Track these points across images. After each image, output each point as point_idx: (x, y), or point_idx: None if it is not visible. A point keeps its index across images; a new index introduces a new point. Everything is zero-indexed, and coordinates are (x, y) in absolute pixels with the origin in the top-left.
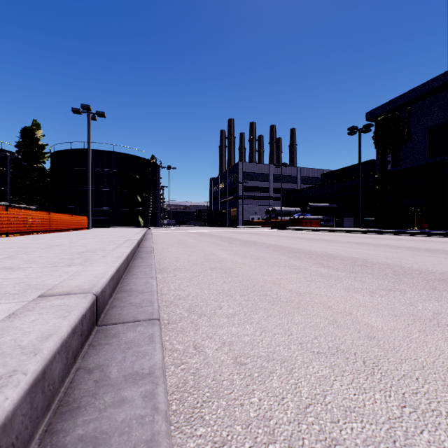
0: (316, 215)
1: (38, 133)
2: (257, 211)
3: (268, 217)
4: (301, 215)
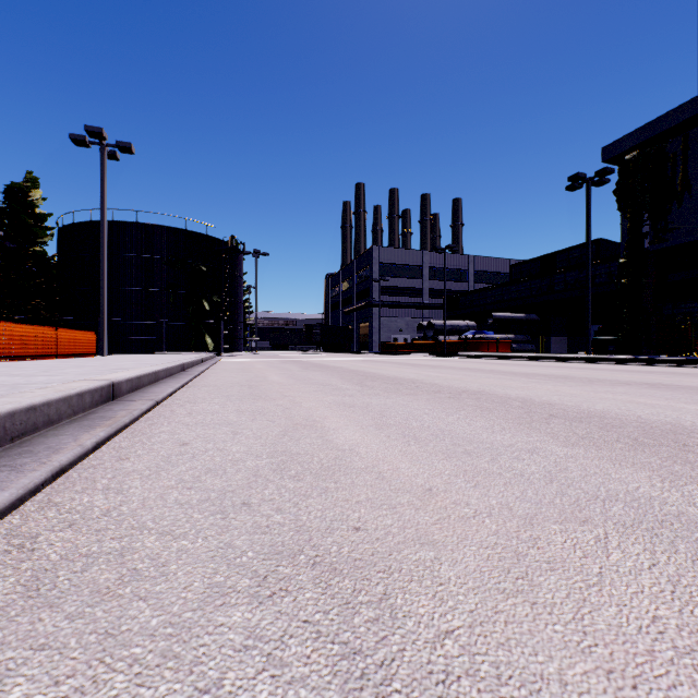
0: (501, 333)
1: (36, 194)
2: (403, 326)
3: (422, 336)
4: (477, 334)
